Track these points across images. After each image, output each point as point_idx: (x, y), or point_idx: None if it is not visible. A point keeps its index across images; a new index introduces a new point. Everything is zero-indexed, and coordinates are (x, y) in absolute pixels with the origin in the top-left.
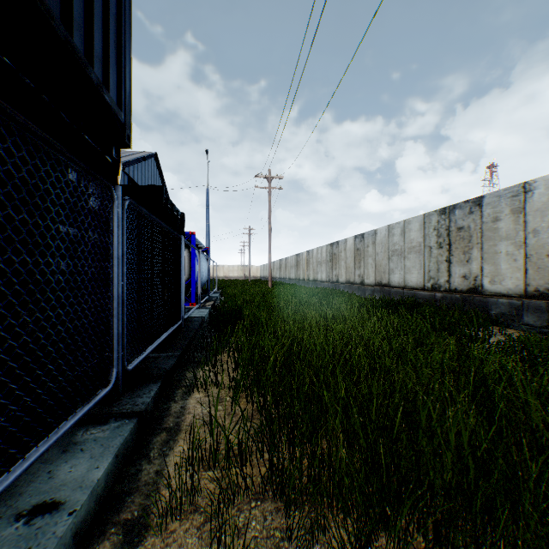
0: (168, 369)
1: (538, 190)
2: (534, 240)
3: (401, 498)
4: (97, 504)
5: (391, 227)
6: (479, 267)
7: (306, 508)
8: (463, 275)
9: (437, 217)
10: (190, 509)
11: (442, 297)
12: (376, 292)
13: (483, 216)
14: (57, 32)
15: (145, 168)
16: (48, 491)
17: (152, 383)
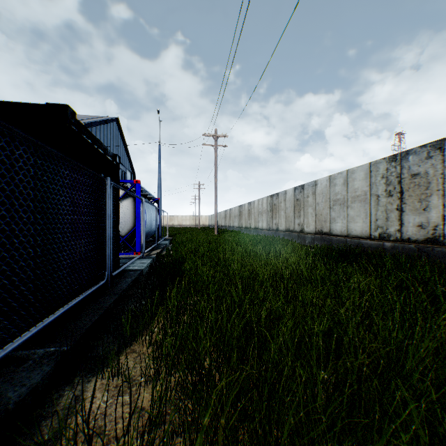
0: (12, 405)
1: None
2: None
3: None
4: None
5: (333, 178)
6: (441, 215)
7: None
8: (419, 224)
9: (386, 164)
10: None
11: (392, 246)
12: (316, 240)
13: (445, 160)
14: None
15: (107, 130)
16: None
17: None
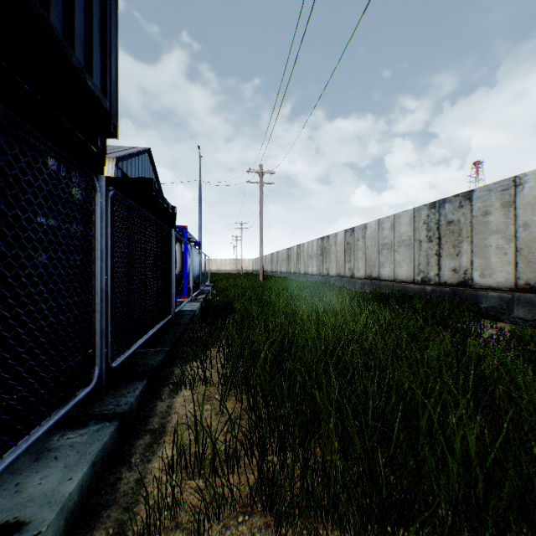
0: (155, 365)
1: (528, 184)
2: (525, 234)
3: (406, 520)
4: (68, 521)
5: (381, 221)
6: (469, 260)
7: (298, 523)
8: (453, 269)
9: (427, 211)
10: (171, 526)
11: (432, 290)
12: (366, 286)
13: (473, 210)
14: (30, 8)
15: (138, 163)
16: (12, 508)
17: (137, 380)
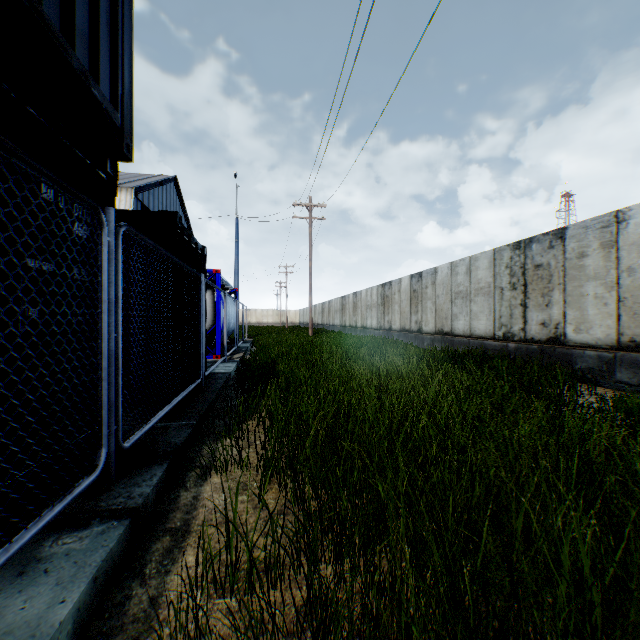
0: (179, 444)
1: (634, 220)
2: (629, 280)
3: None
4: None
5: (454, 265)
6: (562, 312)
7: None
8: (542, 322)
9: (510, 252)
10: None
11: (516, 348)
12: (436, 342)
13: (566, 251)
14: None
15: (162, 194)
16: None
17: (156, 464)
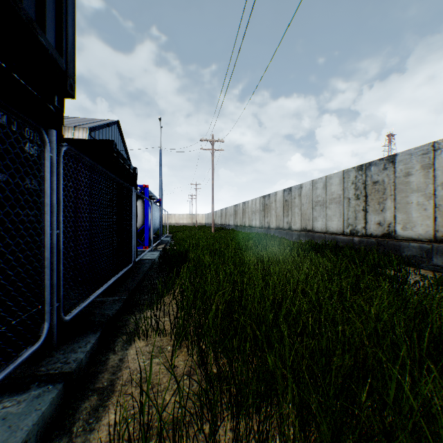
0: (111, 315)
1: None
2: None
3: None
4: None
5: (315, 182)
6: (393, 215)
7: None
8: (378, 222)
9: (355, 173)
10: None
11: (359, 241)
12: (301, 237)
13: (396, 172)
14: None
15: (109, 133)
16: None
17: (91, 332)
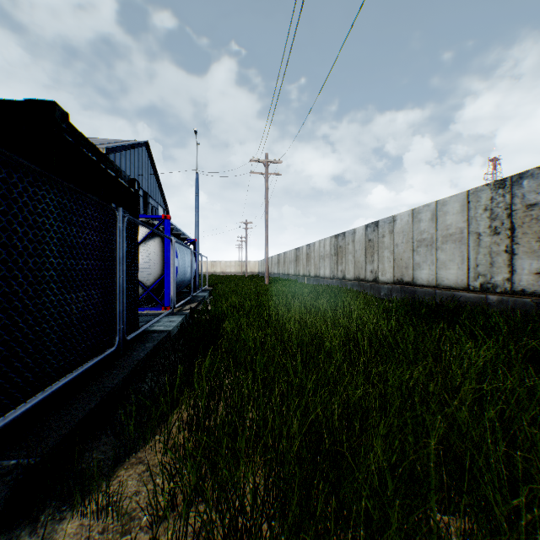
0: None
1: None
2: None
3: None
4: None
5: (416, 211)
6: None
7: None
8: (538, 271)
9: (491, 193)
10: None
11: (499, 301)
12: (394, 292)
13: None
14: None
15: (134, 157)
16: None
17: None
